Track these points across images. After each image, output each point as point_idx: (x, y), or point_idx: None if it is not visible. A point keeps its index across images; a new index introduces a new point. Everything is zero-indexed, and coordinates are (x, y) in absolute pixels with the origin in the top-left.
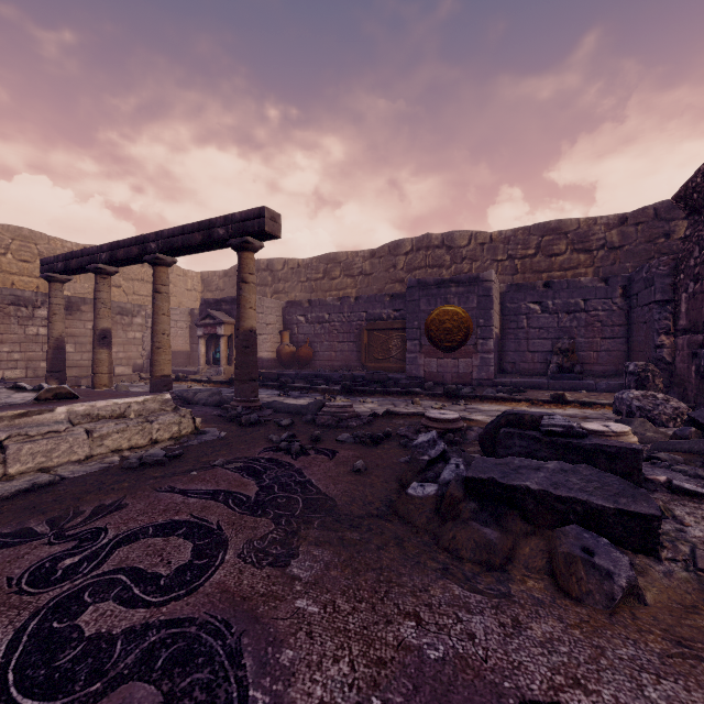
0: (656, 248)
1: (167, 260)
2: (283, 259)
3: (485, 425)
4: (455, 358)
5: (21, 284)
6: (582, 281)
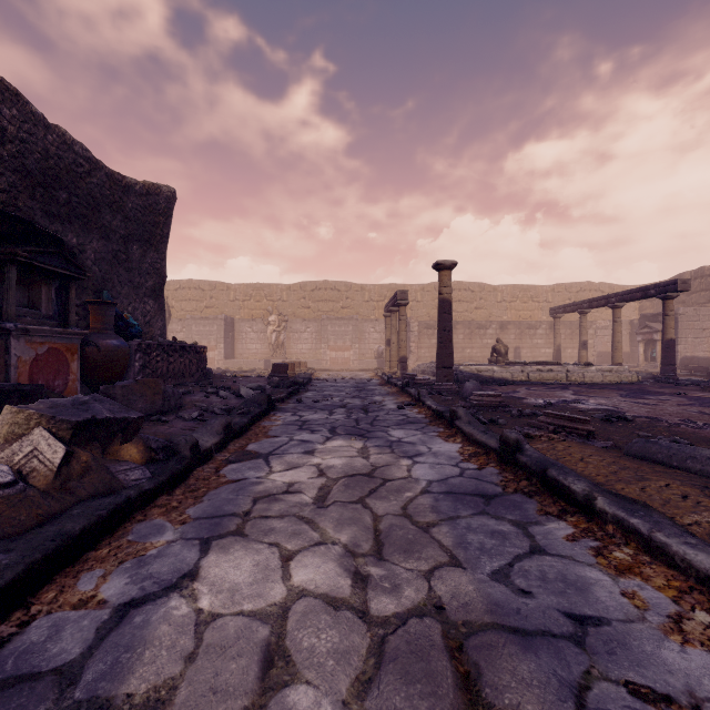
0: None
1: (620, 305)
2: None
3: None
4: None
5: (523, 316)
6: None
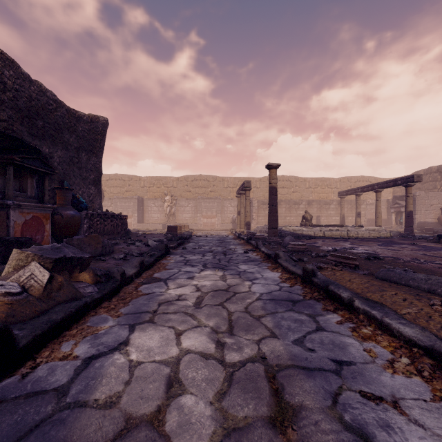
0: None
1: (380, 190)
2: None
3: None
4: None
5: (322, 196)
6: None
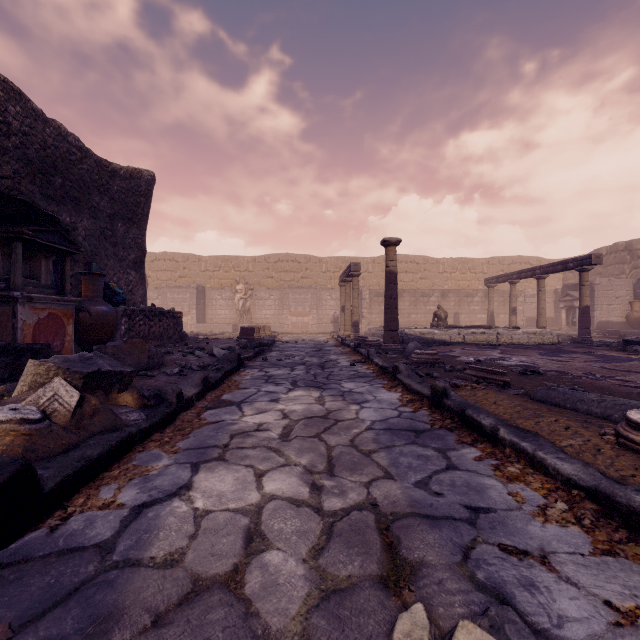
0: None
1: (544, 276)
2: None
3: None
4: None
5: (462, 285)
6: None
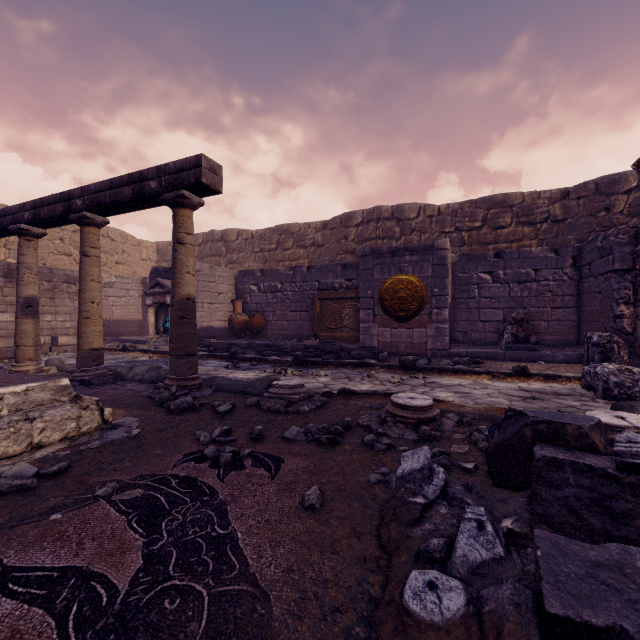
0: (597, 221)
1: (97, 219)
2: (237, 229)
3: (457, 407)
4: (410, 327)
5: None
6: (533, 251)
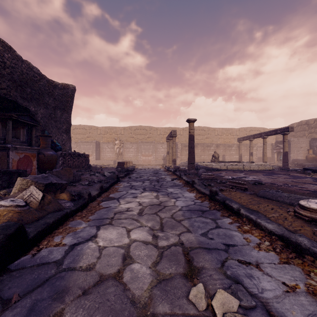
0: None
1: (266, 137)
2: (313, 119)
3: None
4: None
5: (226, 141)
6: None
